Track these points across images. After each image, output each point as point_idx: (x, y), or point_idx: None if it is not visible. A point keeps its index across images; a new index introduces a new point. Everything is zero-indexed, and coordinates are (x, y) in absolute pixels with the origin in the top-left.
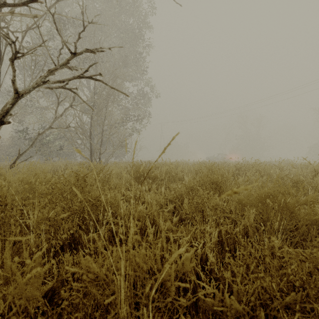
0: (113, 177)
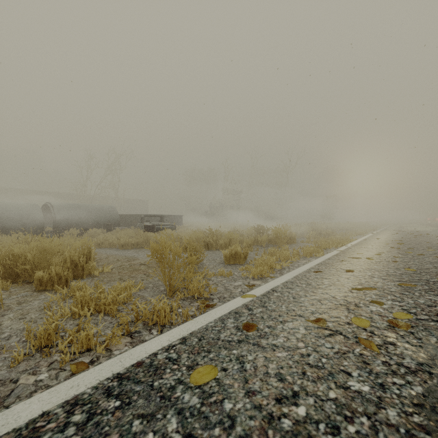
0: None
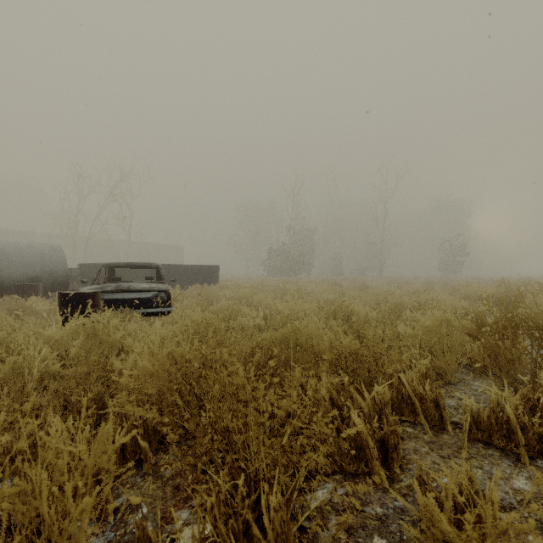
0: None
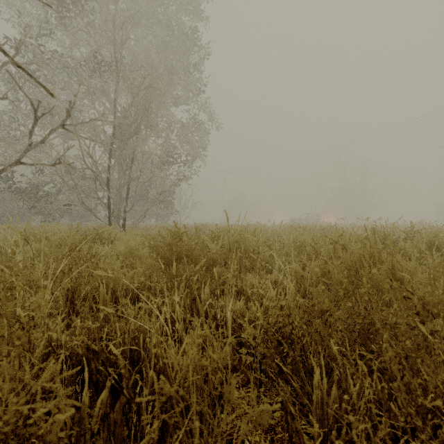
0: (110, 262)
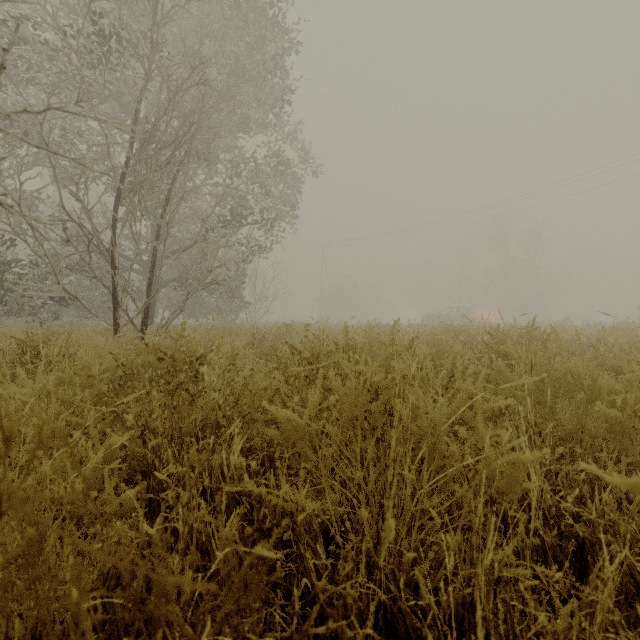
0: None
